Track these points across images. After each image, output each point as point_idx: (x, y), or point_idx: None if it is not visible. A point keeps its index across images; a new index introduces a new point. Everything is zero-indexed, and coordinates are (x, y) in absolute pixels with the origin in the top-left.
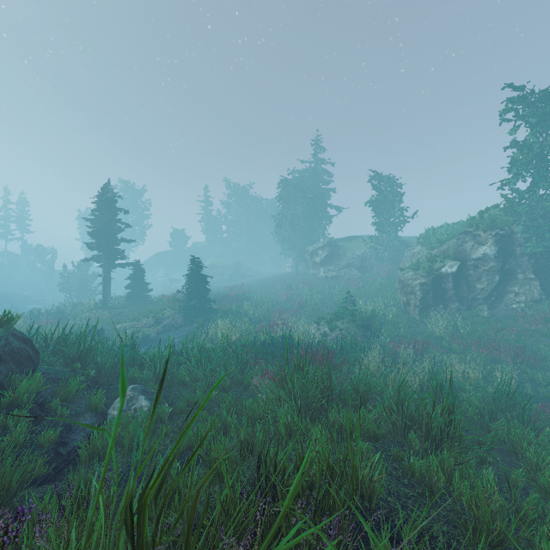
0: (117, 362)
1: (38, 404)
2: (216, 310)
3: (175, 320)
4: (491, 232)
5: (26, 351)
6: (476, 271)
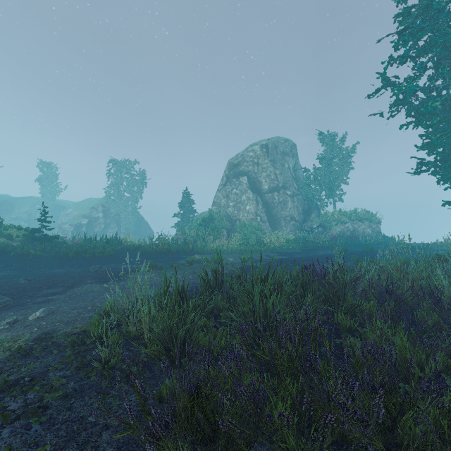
0: None
1: None
2: None
3: None
4: (101, 208)
5: None
6: (96, 224)
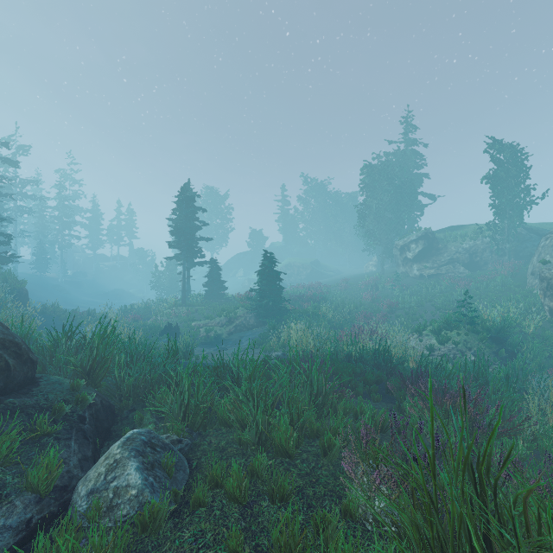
0: (144, 377)
1: None
2: (291, 311)
3: (247, 320)
4: None
5: None
6: None
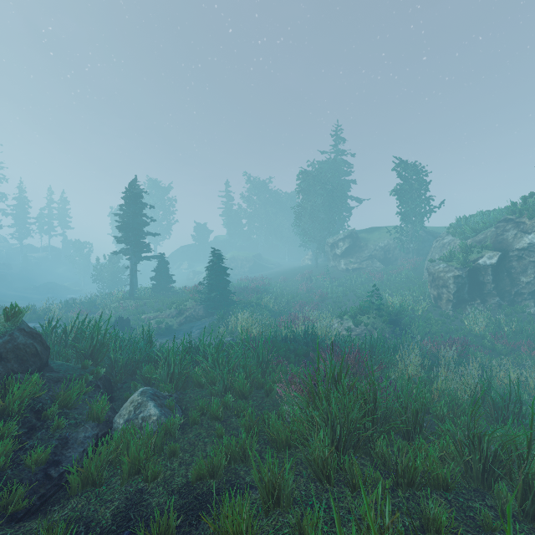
0: (131, 358)
1: (34, 411)
2: (237, 302)
3: (197, 311)
4: None
5: (33, 347)
6: (520, 263)
